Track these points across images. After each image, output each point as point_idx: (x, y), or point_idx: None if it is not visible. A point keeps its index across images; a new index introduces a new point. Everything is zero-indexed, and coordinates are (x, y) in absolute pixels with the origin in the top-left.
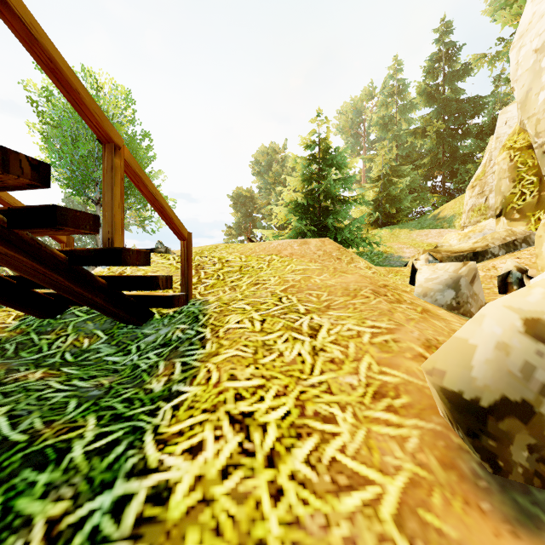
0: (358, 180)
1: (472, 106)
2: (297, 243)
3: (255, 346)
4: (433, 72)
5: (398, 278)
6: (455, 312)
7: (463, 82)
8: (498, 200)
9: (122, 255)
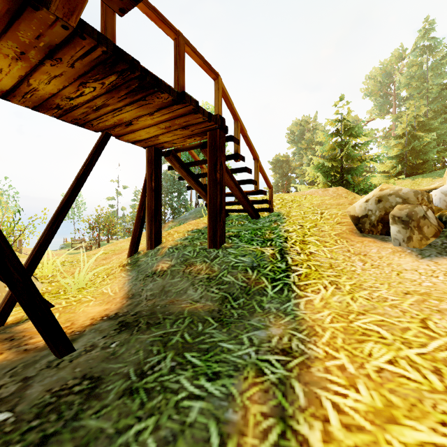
0: (387, 135)
1: None
2: (321, 191)
3: (302, 217)
4: None
5: None
6: None
7: None
8: None
9: (262, 192)
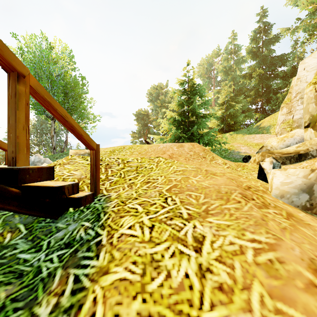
0: (210, 104)
1: (280, 59)
2: (176, 146)
3: (143, 262)
4: (256, 40)
5: (245, 171)
6: (308, 211)
7: (274, 45)
8: (306, 117)
9: (19, 176)
